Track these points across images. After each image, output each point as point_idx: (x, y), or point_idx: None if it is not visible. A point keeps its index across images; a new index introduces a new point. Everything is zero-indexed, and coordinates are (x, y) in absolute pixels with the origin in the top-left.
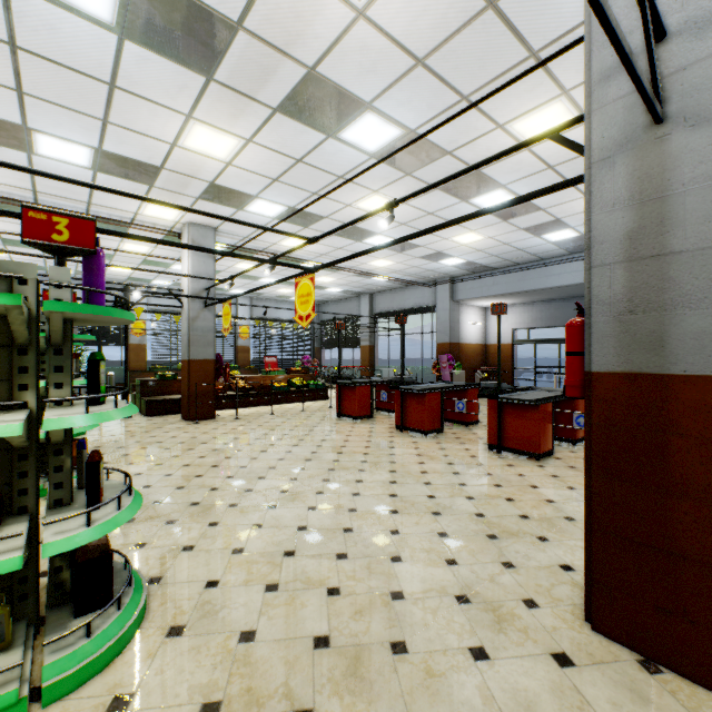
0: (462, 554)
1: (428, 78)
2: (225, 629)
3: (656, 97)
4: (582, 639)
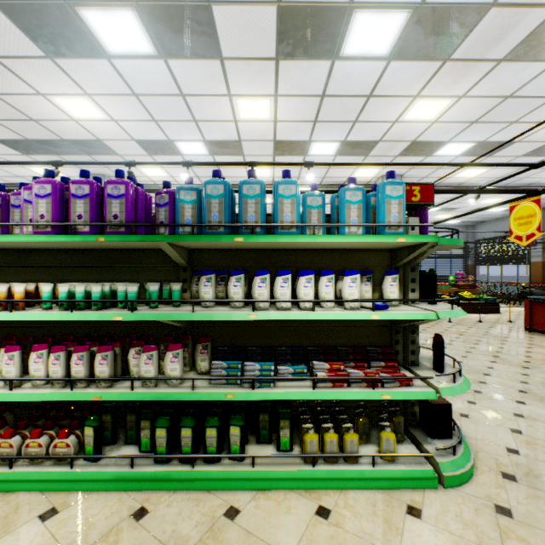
0: None
1: None
2: None
3: None
4: None
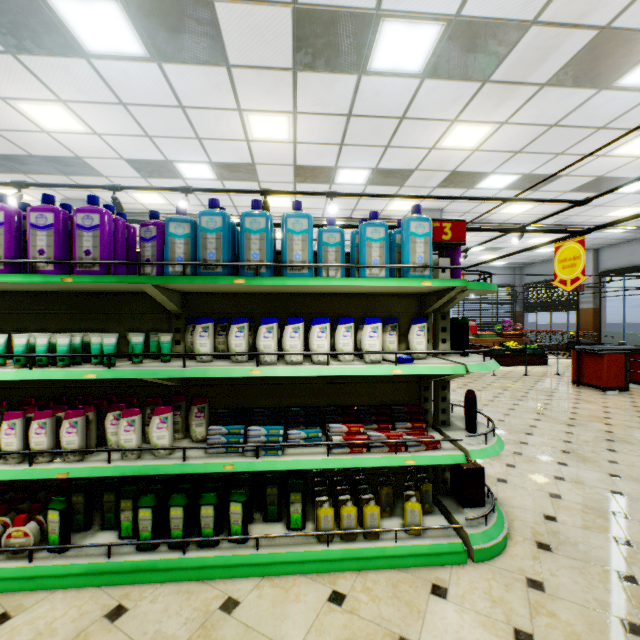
0: None
1: None
2: (594, 562)
3: None
4: None
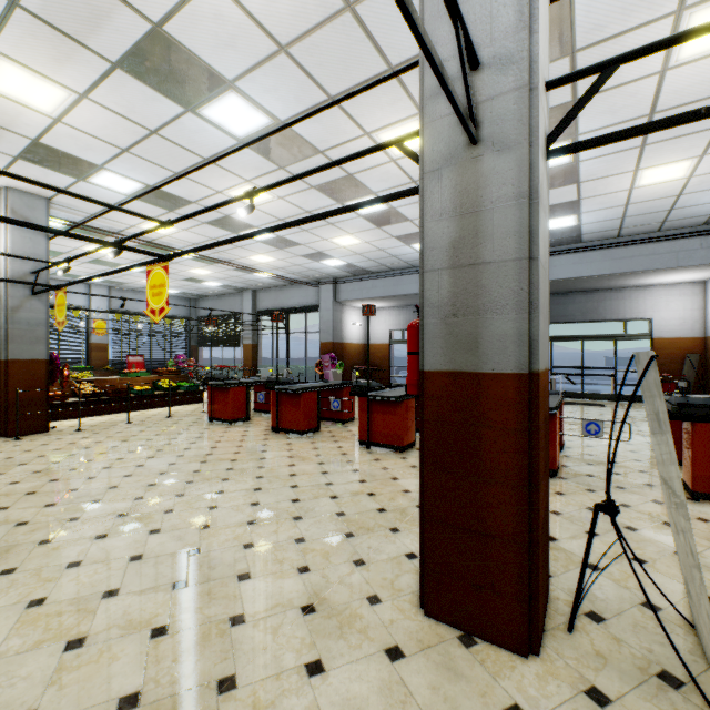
0: (316, 559)
1: (294, 68)
2: None
3: (472, 119)
4: (415, 626)
